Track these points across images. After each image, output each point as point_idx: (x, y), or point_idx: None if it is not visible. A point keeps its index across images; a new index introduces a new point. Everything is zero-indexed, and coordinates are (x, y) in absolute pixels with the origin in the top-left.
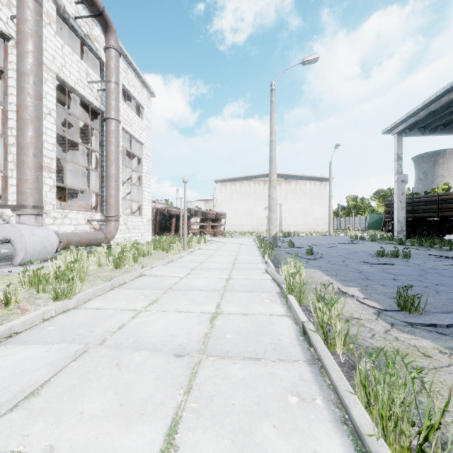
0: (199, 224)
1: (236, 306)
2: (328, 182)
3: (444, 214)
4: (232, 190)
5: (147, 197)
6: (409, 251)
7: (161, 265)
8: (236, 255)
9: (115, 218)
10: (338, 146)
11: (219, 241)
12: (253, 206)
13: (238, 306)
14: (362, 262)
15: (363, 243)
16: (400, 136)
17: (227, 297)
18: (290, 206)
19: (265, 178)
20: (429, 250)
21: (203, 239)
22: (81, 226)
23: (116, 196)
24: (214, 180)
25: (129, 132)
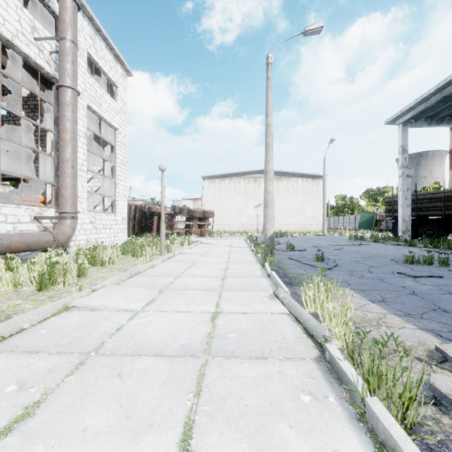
0: (185, 223)
1: (233, 435)
2: (321, 180)
3: (451, 212)
4: (221, 187)
5: (122, 191)
6: (448, 257)
7: (112, 284)
8: (227, 262)
9: (70, 214)
10: (333, 140)
11: (205, 242)
12: (243, 204)
13: (241, 435)
14: (397, 274)
15: (368, 245)
16: (405, 126)
17: (212, 385)
18: (282, 204)
19: (256, 175)
20: (451, 253)
21: (187, 240)
22: (22, 225)
23: (72, 186)
24: (202, 176)
25: (97, 112)
